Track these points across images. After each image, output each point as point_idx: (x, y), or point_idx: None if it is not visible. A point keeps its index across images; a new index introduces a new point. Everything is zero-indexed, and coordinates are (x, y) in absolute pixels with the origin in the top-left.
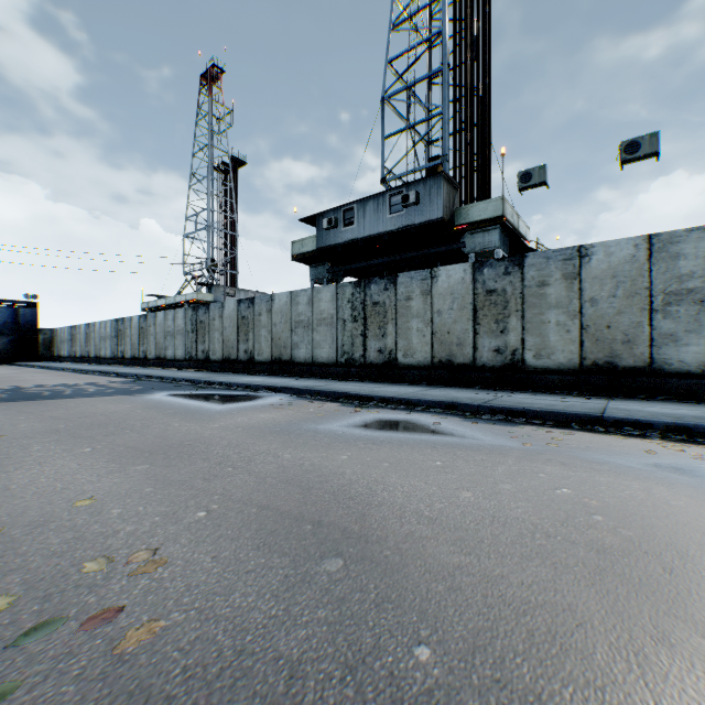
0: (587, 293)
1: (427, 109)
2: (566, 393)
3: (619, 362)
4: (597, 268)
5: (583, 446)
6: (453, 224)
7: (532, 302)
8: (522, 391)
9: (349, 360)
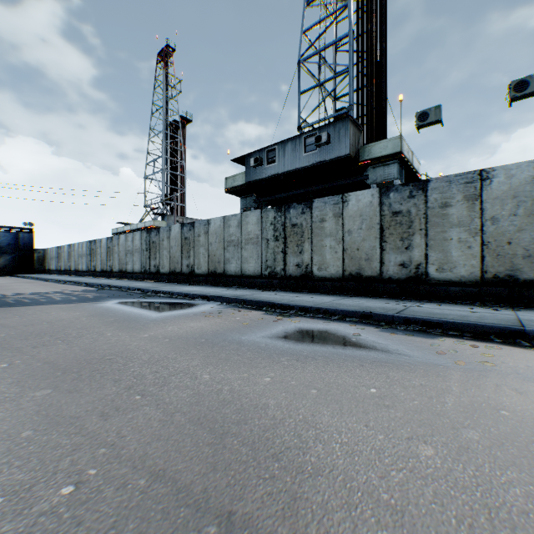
0: (488, 212)
1: (334, 72)
2: (468, 303)
3: (520, 275)
4: (498, 189)
5: (522, 366)
6: (358, 160)
7: (435, 221)
8: (426, 301)
9: (272, 273)
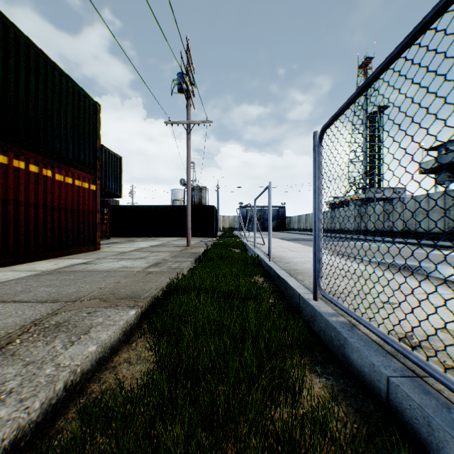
0: None
1: None
2: None
3: None
4: None
5: None
6: None
7: None
8: None
9: (451, 231)
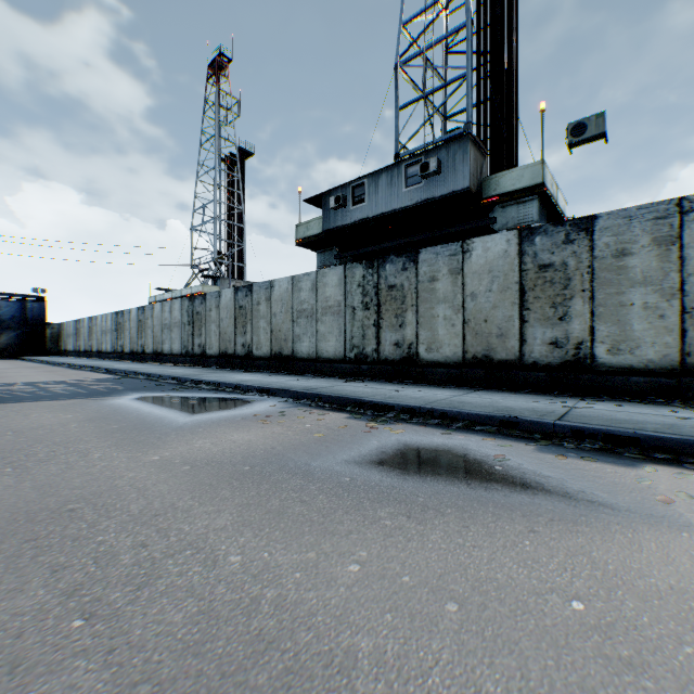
0: (692, 263)
1: (444, 81)
2: (659, 402)
3: None
4: None
5: None
6: (480, 196)
7: (606, 278)
8: (592, 398)
9: (360, 355)
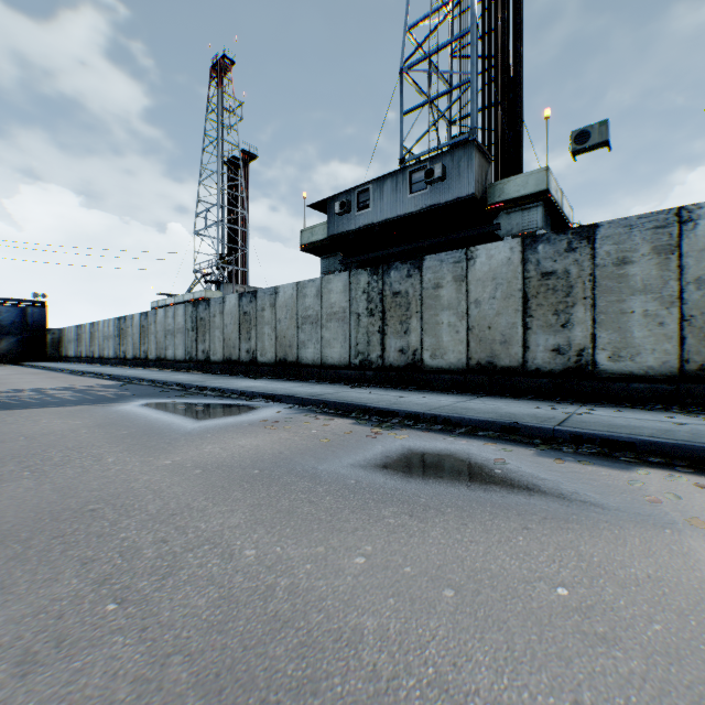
0: (691, 271)
1: (450, 85)
2: (659, 408)
3: None
4: None
5: None
6: (485, 202)
7: (607, 286)
8: (594, 404)
9: (364, 362)
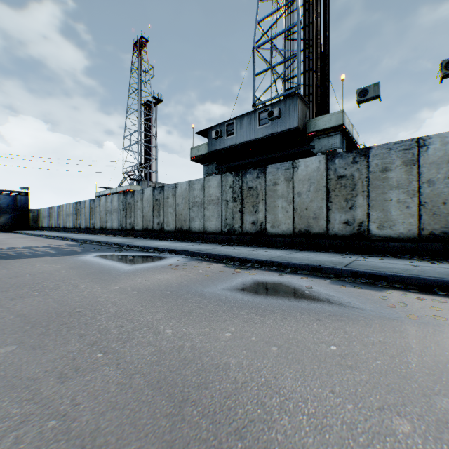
0: (425, 176)
1: (284, 57)
2: (406, 257)
3: None
4: (434, 155)
5: None
6: (305, 131)
7: (376, 184)
8: (368, 255)
9: (231, 230)
